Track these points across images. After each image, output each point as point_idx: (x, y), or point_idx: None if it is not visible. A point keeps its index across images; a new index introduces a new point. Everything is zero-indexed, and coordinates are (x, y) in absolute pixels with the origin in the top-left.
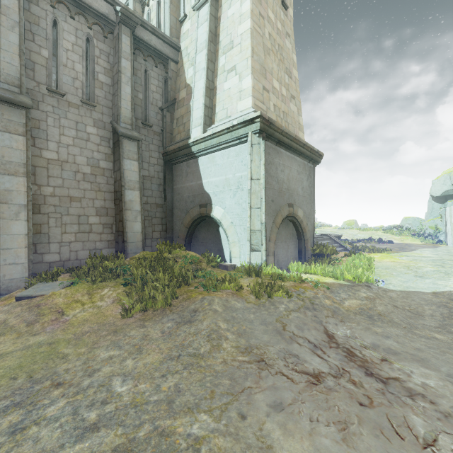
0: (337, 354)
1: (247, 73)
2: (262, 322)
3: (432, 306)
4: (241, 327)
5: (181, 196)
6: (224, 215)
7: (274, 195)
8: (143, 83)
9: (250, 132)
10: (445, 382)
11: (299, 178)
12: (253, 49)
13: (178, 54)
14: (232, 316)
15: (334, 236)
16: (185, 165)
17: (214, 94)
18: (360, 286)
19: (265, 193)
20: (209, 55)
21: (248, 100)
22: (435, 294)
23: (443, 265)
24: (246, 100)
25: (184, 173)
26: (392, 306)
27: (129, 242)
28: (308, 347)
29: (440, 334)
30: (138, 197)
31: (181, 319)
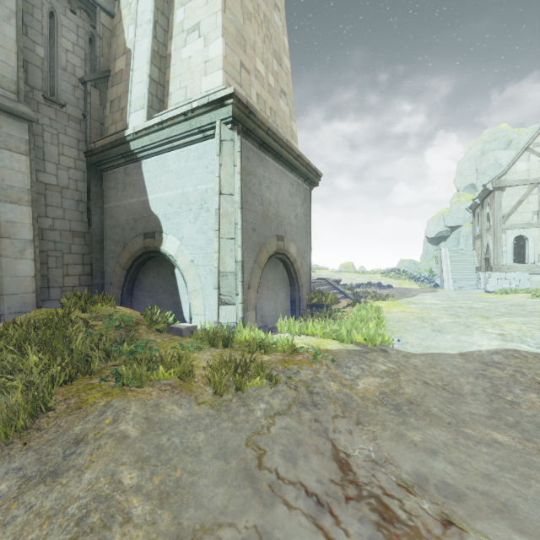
0: (362, 523)
1: (216, 34)
2: (218, 451)
3: (468, 378)
4: (172, 473)
5: (116, 220)
6: (181, 249)
7: (257, 220)
8: (46, 31)
9: (219, 121)
10: None
11: (291, 202)
12: (225, 2)
13: (115, 4)
14: (158, 444)
15: (333, 280)
16: (122, 173)
17: (168, 65)
18: (375, 351)
19: (242, 216)
20: (158, 2)
21: (218, 74)
22: (463, 355)
23: (458, 315)
24: (214, 74)
25: (120, 185)
26: (422, 384)
27: (5, 294)
28: (305, 510)
29: (500, 432)
30: (28, 216)
31: (38, 467)
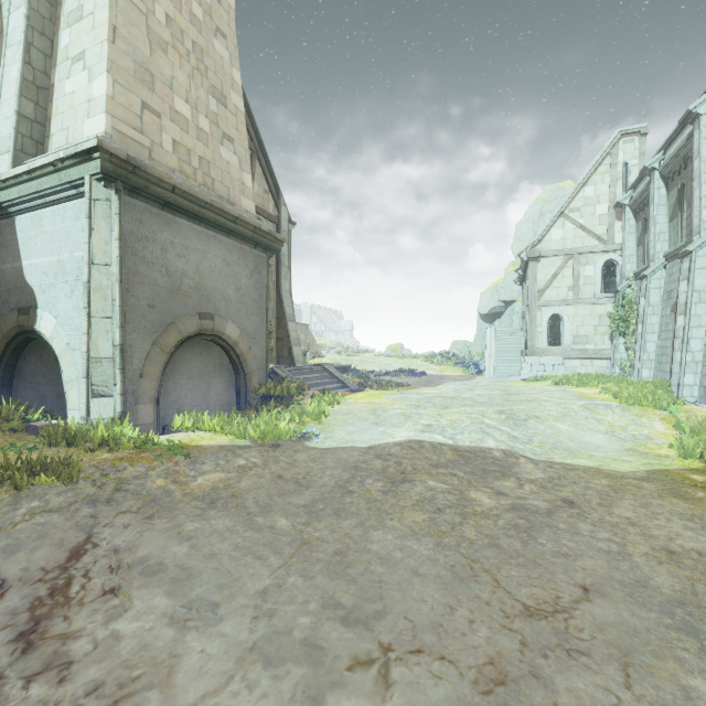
0: (22, 599)
1: (100, 69)
2: None
3: (337, 470)
4: None
5: None
6: (56, 330)
7: (159, 296)
8: None
9: (89, 176)
10: (161, 621)
11: (228, 272)
12: (115, 30)
13: None
14: None
15: (336, 366)
16: None
17: (50, 98)
18: (260, 447)
19: (122, 291)
20: (34, 20)
21: (100, 118)
22: (370, 448)
23: (421, 405)
24: (97, 118)
25: None
26: (272, 478)
27: None
28: None
29: (290, 518)
30: None
31: None
